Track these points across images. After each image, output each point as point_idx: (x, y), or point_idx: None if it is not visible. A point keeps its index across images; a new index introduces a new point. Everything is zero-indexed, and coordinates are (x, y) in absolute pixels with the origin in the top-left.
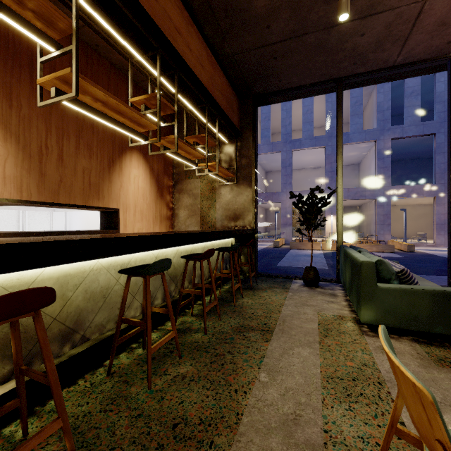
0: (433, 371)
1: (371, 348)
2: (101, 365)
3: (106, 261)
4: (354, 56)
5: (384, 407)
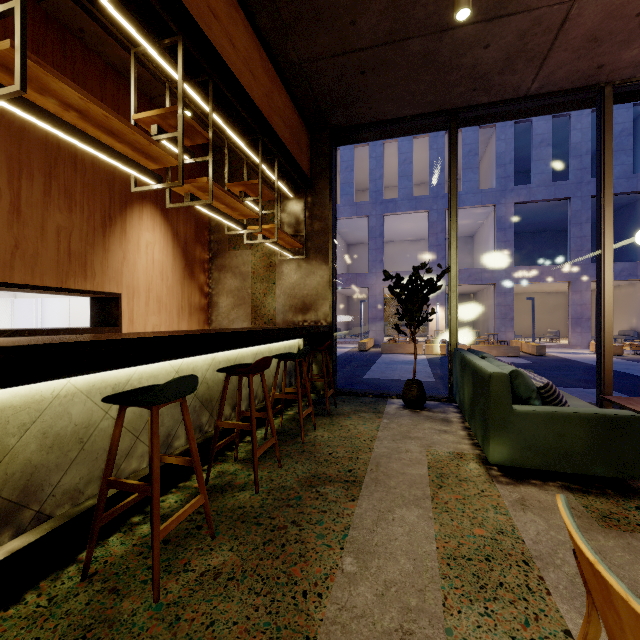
0: (597, 536)
1: (506, 503)
2: (72, 560)
3: (85, 380)
4: (475, 77)
5: (537, 605)
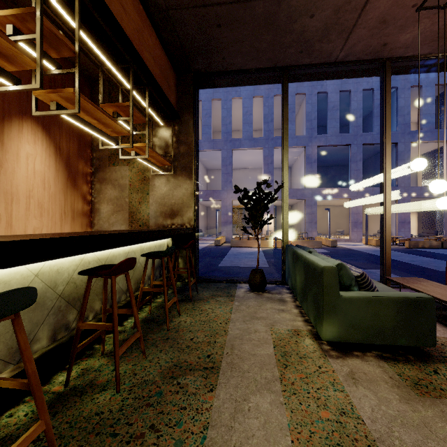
0: (417, 406)
1: (340, 378)
2: None
3: None
4: (302, 42)
5: None
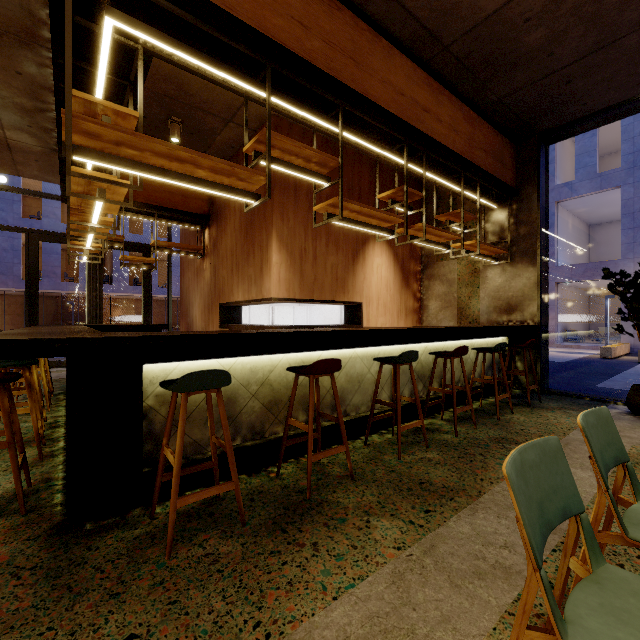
0: None
1: None
2: (358, 438)
3: (361, 351)
4: None
5: None
